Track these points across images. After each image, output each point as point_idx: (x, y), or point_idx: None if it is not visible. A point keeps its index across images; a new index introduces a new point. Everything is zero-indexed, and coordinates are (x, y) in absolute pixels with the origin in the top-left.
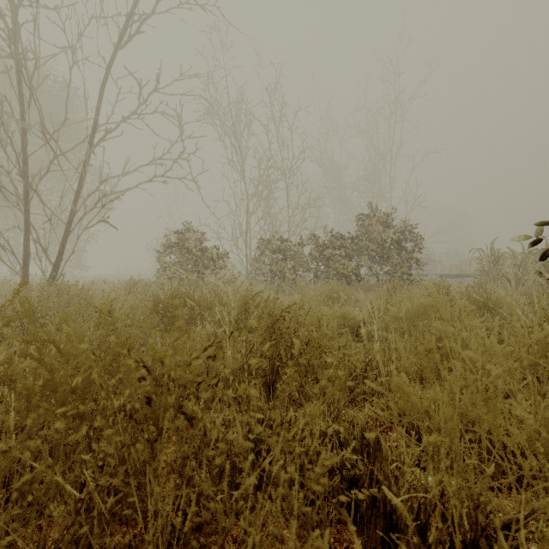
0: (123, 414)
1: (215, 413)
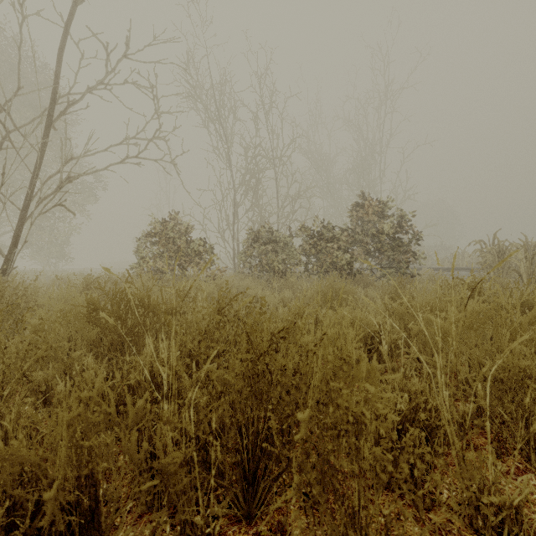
0: None
1: (145, 532)
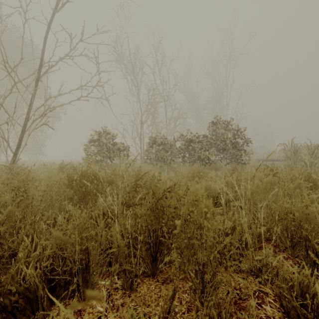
0: (0, 305)
1: (106, 280)
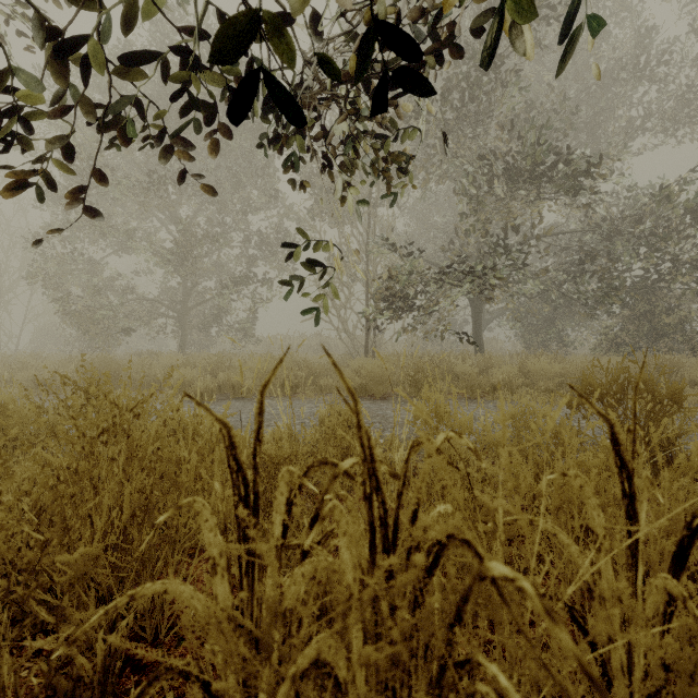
0: None
1: None
